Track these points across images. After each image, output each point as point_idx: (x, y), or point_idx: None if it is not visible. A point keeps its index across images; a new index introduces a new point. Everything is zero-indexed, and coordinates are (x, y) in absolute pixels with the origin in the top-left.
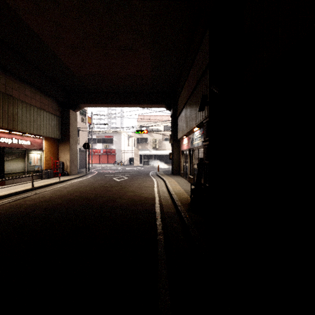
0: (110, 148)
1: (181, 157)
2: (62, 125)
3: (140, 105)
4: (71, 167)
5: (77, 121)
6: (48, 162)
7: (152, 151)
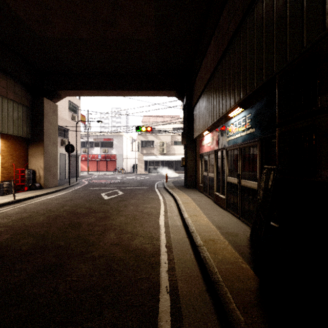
0: (110, 153)
1: (199, 164)
2: (33, 119)
3: (141, 92)
4: (47, 177)
5: (65, 119)
6: (9, 171)
7: (159, 157)
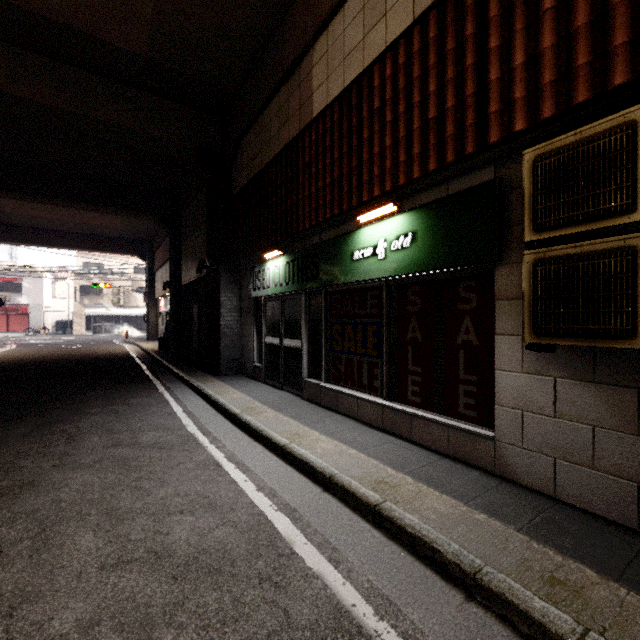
0: (15, 302)
1: (159, 320)
2: None
3: (100, 251)
4: None
5: None
6: None
7: (113, 310)
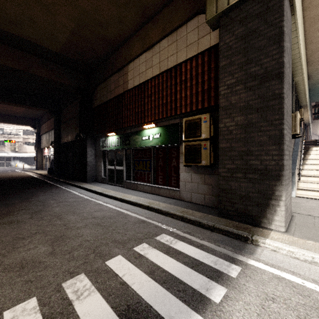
0: None
1: (43, 159)
2: None
3: (9, 123)
4: None
5: None
6: None
7: (11, 154)
